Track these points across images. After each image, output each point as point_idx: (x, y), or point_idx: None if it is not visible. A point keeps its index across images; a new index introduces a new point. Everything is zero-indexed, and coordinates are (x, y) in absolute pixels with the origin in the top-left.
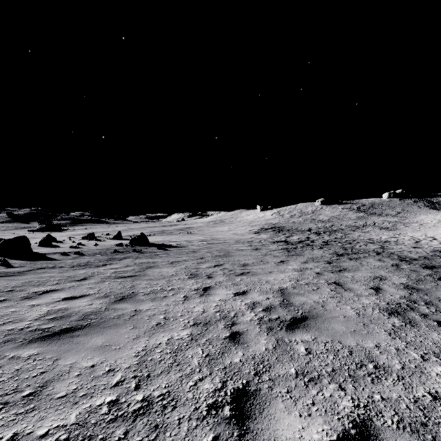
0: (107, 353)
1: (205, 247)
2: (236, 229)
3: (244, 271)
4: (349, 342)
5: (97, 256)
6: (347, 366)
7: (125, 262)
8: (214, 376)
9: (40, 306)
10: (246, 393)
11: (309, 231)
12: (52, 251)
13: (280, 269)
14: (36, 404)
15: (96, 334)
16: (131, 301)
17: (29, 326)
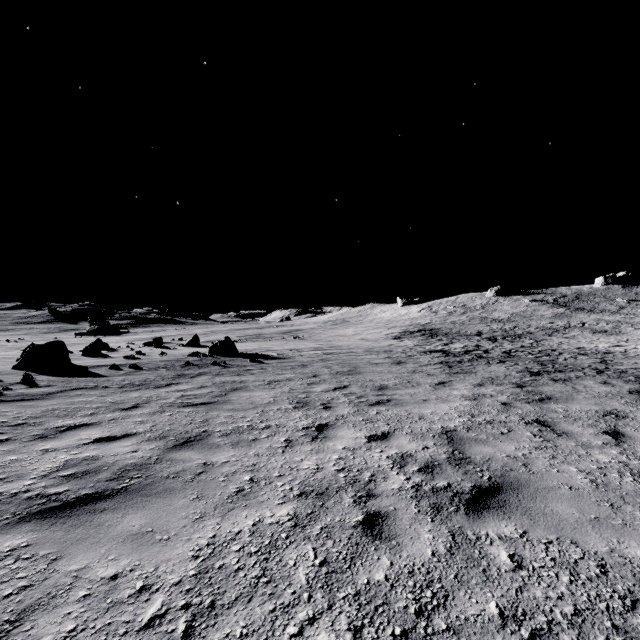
0: (144, 550)
1: (320, 358)
2: (365, 333)
3: (381, 397)
4: (593, 543)
5: (160, 371)
6: (604, 602)
7: (199, 380)
8: (337, 614)
9: (57, 452)
10: None
11: (478, 335)
12: (98, 362)
13: (440, 395)
14: None
15: (132, 508)
16: (200, 446)
17: (28, 488)
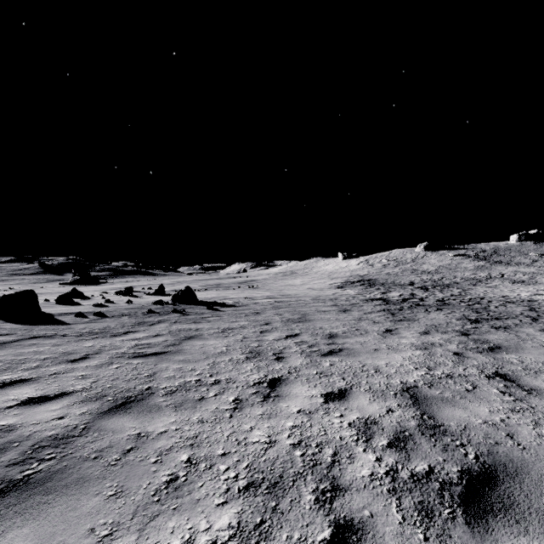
0: None
1: (272, 306)
2: (312, 283)
3: (333, 346)
4: None
5: (122, 319)
6: None
7: (156, 328)
8: None
9: None
10: None
11: (411, 285)
12: (68, 310)
13: (390, 344)
14: None
15: (22, 517)
16: (139, 410)
17: None
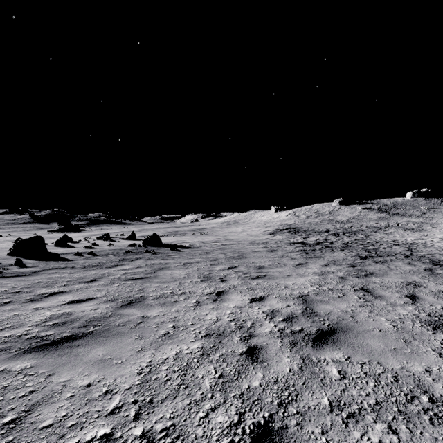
0: (106, 369)
1: (219, 248)
2: (250, 230)
3: (260, 274)
4: (391, 363)
5: (109, 257)
6: (394, 397)
7: (136, 263)
8: (229, 405)
9: (44, 309)
10: (269, 431)
11: (326, 232)
12: (66, 251)
13: (299, 272)
14: (16, 436)
15: (97, 344)
16: (139, 306)
17: (28, 332)
